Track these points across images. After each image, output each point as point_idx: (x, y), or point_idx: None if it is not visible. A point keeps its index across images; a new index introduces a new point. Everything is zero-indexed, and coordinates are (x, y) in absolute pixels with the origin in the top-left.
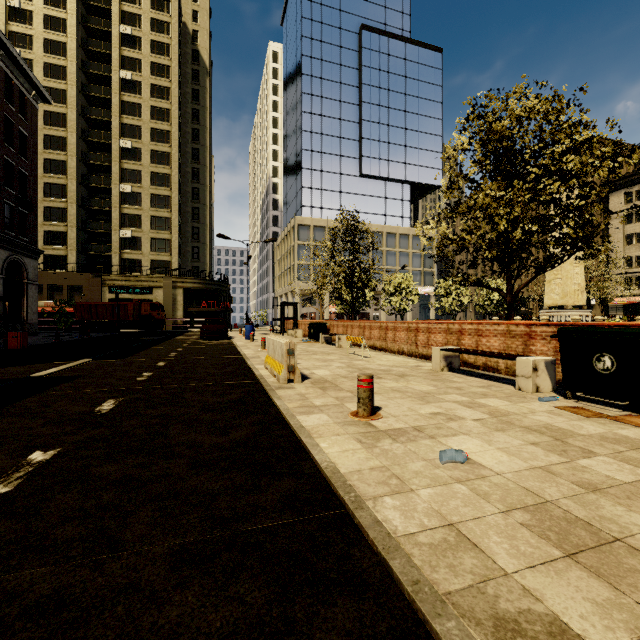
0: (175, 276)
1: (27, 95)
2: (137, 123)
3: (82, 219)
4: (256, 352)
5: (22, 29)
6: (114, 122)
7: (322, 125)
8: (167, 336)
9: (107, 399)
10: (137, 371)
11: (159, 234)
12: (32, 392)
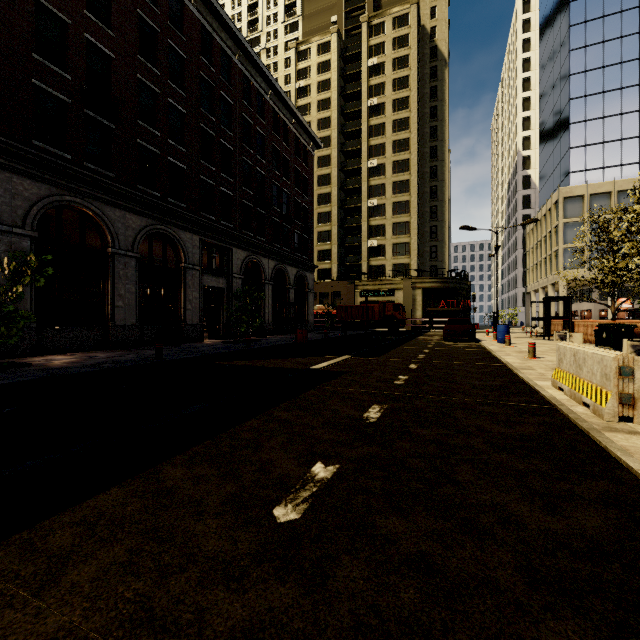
0: (414, 277)
1: (307, 147)
2: (381, 141)
3: (341, 237)
4: (523, 361)
5: (304, 101)
6: (363, 147)
7: (604, 55)
8: (409, 336)
9: (372, 404)
10: (392, 372)
11: (399, 239)
12: (312, 384)
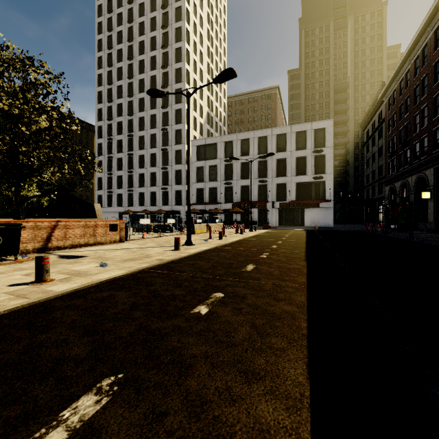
0: None
1: None
2: None
3: None
4: None
5: None
6: None
7: None
8: None
9: None
10: None
11: None
12: None
